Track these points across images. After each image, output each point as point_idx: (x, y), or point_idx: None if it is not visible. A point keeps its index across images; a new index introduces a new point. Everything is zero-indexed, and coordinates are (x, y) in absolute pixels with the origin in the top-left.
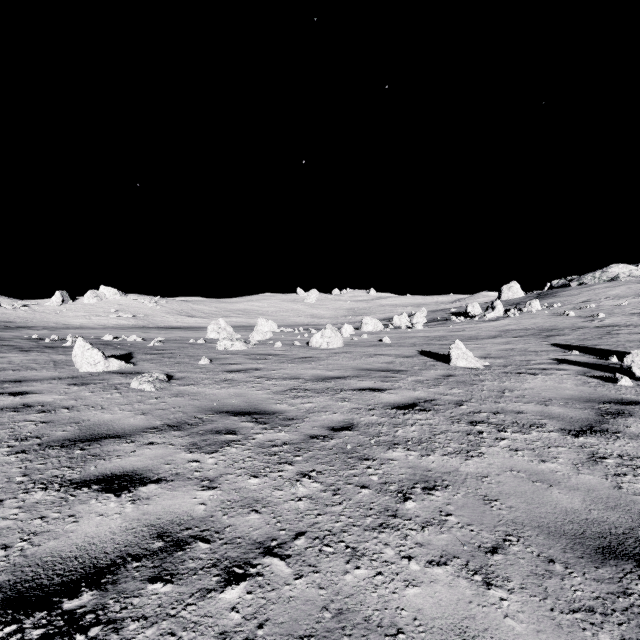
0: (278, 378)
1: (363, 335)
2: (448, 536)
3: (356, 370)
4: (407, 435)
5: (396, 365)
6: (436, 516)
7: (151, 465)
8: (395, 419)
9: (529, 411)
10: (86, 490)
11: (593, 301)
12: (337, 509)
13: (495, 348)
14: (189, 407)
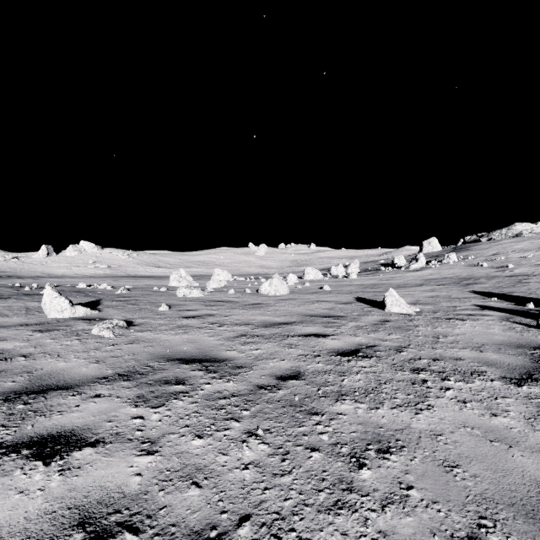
0: (229, 324)
1: (306, 283)
2: (414, 520)
3: (301, 316)
4: (353, 384)
5: (336, 311)
6: (396, 490)
7: (92, 423)
8: (340, 366)
9: (466, 357)
10: (14, 456)
11: (502, 254)
12: (286, 480)
13: (422, 295)
14: (143, 354)
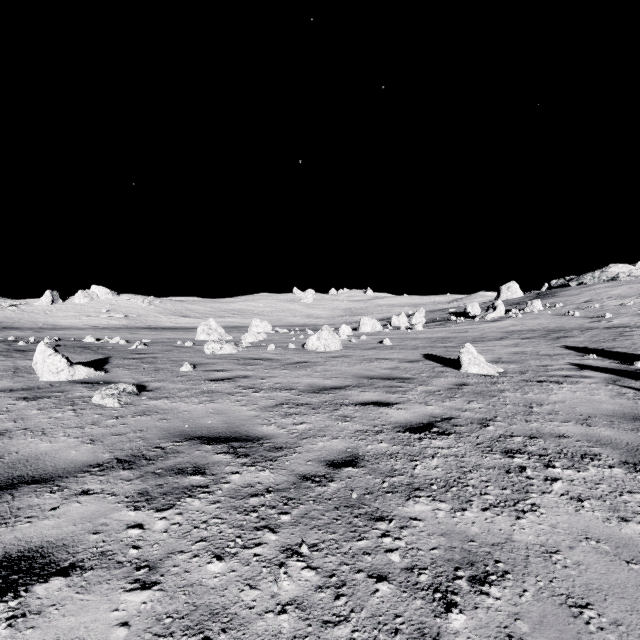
0: (268, 389)
1: (362, 336)
2: None
3: (357, 378)
4: (429, 473)
5: (401, 371)
6: None
7: (70, 535)
8: (410, 447)
9: (572, 434)
10: None
11: (596, 301)
12: (342, 633)
13: (504, 351)
14: (153, 431)
